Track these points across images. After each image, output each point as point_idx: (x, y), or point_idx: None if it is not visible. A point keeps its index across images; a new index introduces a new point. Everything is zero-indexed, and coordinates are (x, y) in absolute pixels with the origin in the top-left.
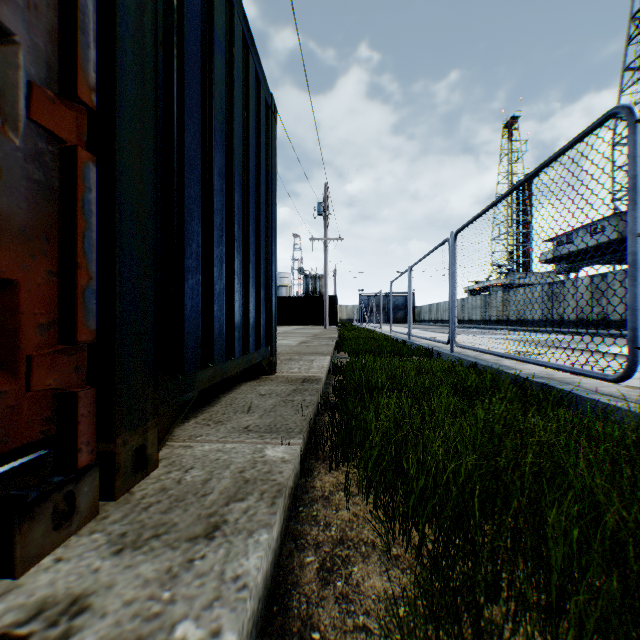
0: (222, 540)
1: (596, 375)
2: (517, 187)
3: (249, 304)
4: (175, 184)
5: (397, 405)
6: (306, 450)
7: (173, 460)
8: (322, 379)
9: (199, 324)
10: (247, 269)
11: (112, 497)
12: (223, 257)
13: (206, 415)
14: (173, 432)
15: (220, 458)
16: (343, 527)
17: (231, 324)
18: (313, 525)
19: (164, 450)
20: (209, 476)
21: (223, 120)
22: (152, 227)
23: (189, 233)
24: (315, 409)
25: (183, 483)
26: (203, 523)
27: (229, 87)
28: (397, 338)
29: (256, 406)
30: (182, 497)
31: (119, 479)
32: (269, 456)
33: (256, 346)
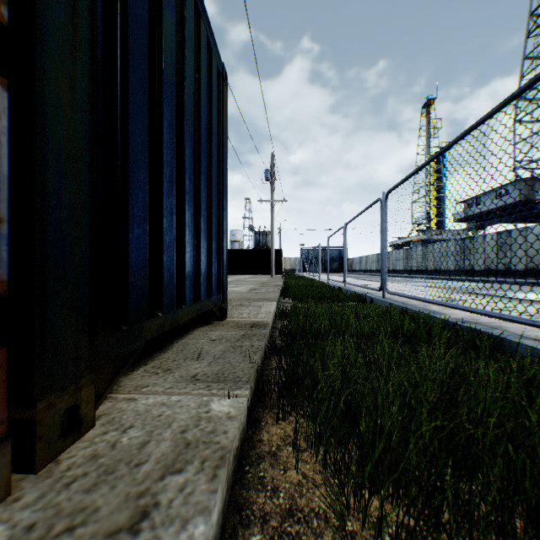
0: (148, 535)
1: (525, 321)
2: (445, 150)
3: (201, 255)
4: (118, 130)
5: (341, 351)
6: (253, 398)
7: (113, 416)
8: (269, 324)
9: (146, 274)
10: (199, 222)
11: (32, 469)
12: (173, 209)
13: (156, 362)
14: (120, 382)
15: (163, 414)
16: (292, 492)
17: (182, 274)
18: (260, 490)
19: (106, 404)
20: (148, 437)
21: (173, 76)
22: (87, 170)
23: (134, 182)
24: (262, 354)
25: (118, 447)
26: (130, 507)
27: (180, 47)
28: (334, 285)
29: (206, 352)
30: (113, 467)
31: (41, 448)
32: (214, 411)
33: (208, 294)
